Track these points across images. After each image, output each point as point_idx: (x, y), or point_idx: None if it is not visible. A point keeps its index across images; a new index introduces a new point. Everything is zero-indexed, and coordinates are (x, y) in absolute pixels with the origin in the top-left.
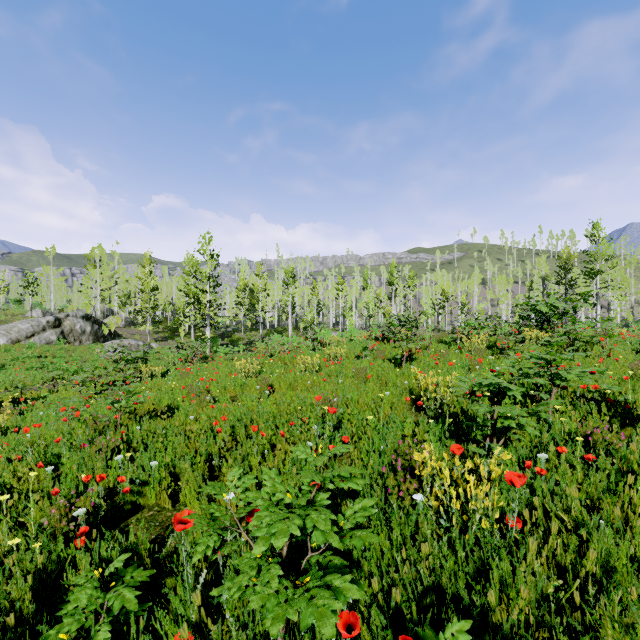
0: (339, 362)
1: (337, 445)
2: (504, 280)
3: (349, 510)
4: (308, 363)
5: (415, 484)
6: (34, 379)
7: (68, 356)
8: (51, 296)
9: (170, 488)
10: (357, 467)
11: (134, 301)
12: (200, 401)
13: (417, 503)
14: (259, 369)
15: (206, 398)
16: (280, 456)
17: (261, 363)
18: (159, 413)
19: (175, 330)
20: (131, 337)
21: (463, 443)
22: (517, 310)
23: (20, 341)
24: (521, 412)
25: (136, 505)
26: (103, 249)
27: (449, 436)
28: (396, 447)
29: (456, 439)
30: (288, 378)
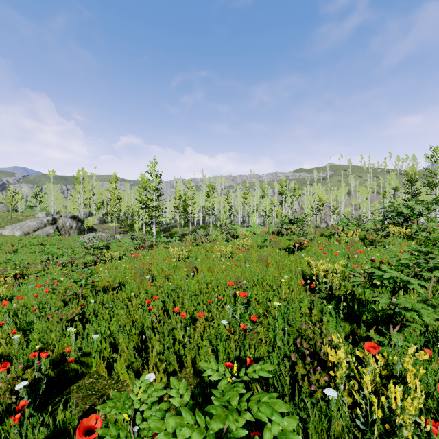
0: (246, 251)
1: (246, 322)
2: (364, 190)
3: (267, 432)
4: (223, 251)
5: (325, 377)
6: (35, 260)
7: (60, 244)
8: (52, 203)
9: (110, 355)
10: (264, 345)
11: (106, 206)
12: (142, 279)
13: (328, 396)
14: (187, 255)
15: (146, 277)
16: (198, 334)
17: (189, 250)
18: (110, 289)
19: (133, 226)
20: (103, 231)
21: (355, 324)
22: (374, 212)
23: (29, 233)
24: (425, 306)
25: (79, 372)
26: (86, 172)
27: (343, 318)
28: (298, 327)
29: (349, 320)
30: (208, 262)
